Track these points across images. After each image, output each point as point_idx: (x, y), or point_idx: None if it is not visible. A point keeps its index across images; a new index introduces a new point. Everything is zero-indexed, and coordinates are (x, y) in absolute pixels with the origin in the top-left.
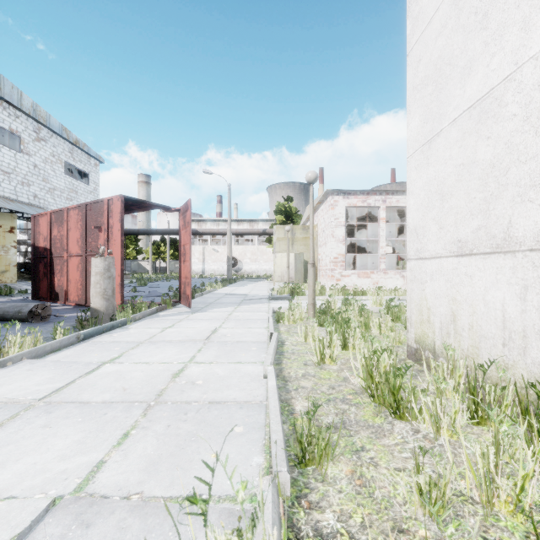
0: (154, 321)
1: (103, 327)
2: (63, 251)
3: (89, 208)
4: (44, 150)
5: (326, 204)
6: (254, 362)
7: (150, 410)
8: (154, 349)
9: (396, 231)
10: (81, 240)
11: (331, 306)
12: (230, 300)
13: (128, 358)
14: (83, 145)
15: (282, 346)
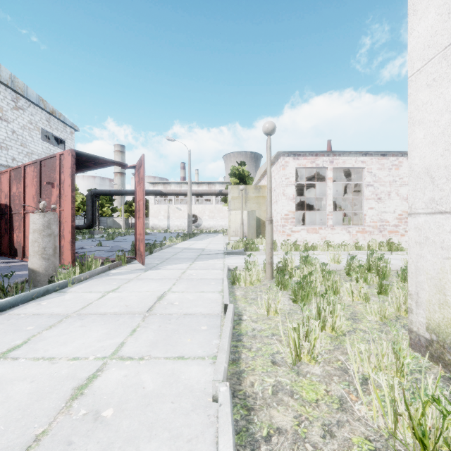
0: (100, 282)
1: (32, 293)
2: (21, 207)
3: (43, 164)
4: (22, 118)
5: (277, 165)
6: (201, 357)
7: None
8: (76, 329)
9: (337, 191)
10: (36, 196)
11: (287, 264)
12: (187, 255)
13: (32, 347)
14: (60, 115)
15: (239, 323)
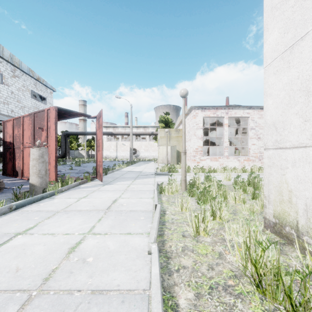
0: (75, 192)
1: (34, 198)
2: (20, 144)
3: (36, 116)
4: (18, 83)
5: (191, 115)
6: (141, 233)
7: (27, 306)
8: (65, 219)
9: (231, 133)
10: (31, 136)
11: (196, 181)
12: (130, 176)
13: (40, 228)
14: (43, 80)
15: (164, 215)
